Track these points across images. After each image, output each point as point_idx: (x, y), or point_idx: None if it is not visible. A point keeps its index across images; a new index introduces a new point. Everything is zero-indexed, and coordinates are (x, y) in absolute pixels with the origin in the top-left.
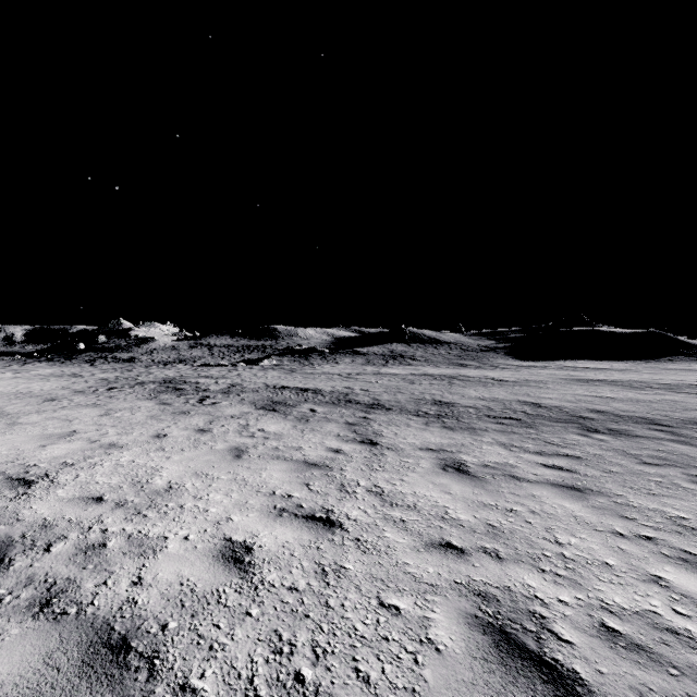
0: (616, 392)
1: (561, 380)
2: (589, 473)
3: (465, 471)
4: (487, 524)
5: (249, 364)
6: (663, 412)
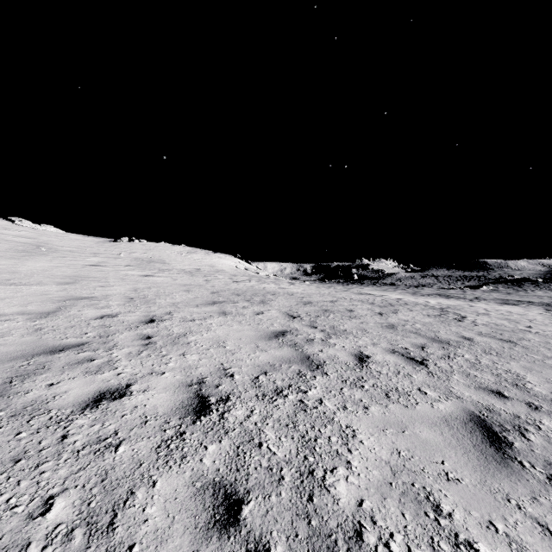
0: None
1: None
2: None
3: None
4: None
5: (471, 288)
6: None
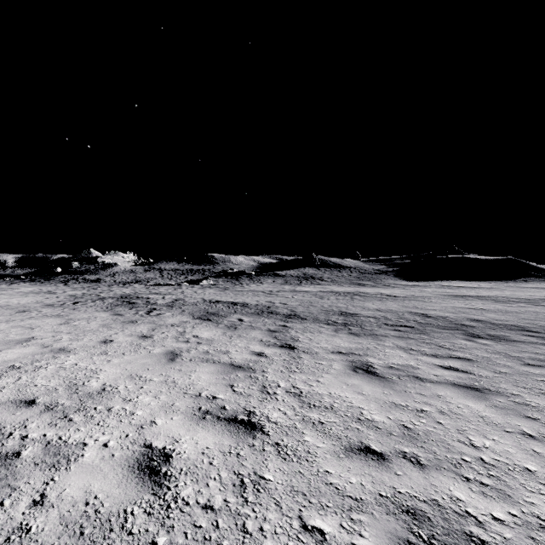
0: (488, 305)
1: (441, 296)
2: (483, 373)
3: (373, 372)
4: (401, 425)
5: (192, 284)
6: (530, 321)
